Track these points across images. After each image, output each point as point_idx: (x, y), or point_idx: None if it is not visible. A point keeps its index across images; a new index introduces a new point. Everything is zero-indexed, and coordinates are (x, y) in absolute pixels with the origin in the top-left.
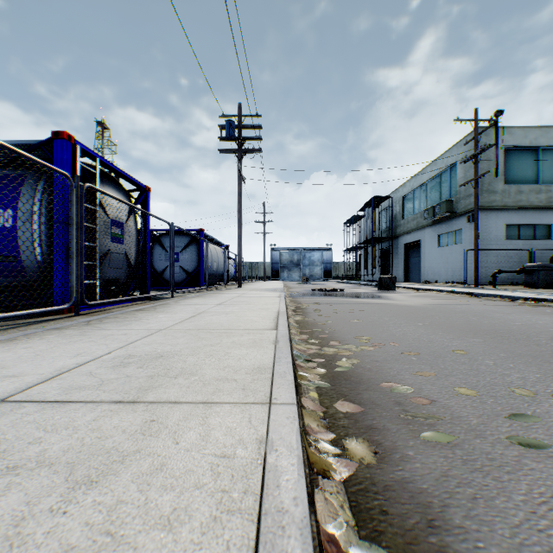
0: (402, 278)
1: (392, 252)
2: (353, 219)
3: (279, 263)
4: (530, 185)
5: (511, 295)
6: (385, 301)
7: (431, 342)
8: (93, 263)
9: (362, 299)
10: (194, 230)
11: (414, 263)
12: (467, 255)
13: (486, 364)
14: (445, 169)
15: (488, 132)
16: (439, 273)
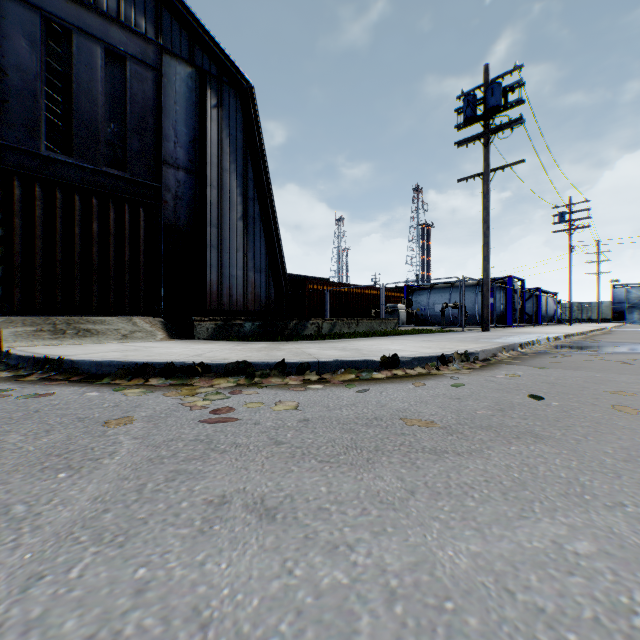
0: None
1: None
2: None
3: (623, 303)
4: None
5: None
6: None
7: None
8: (514, 312)
9: None
10: (533, 288)
11: None
12: None
13: None
14: None
15: None
16: None
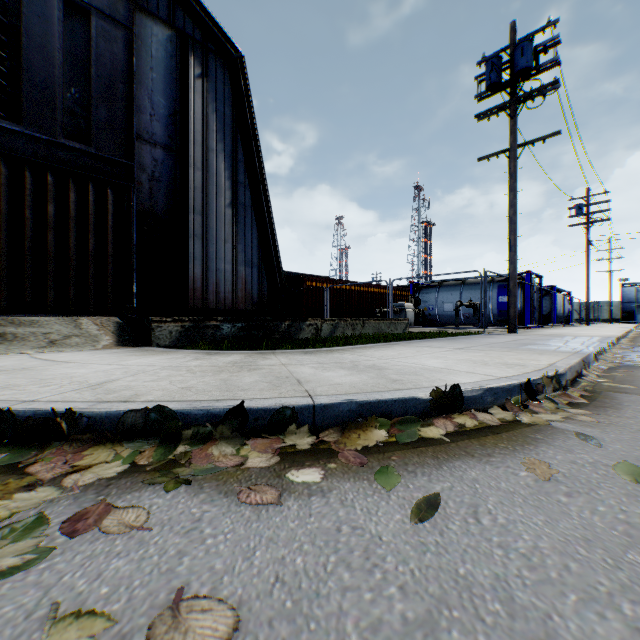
0: None
1: None
2: None
3: (633, 302)
4: None
5: None
6: None
7: None
8: (533, 312)
9: None
10: (548, 286)
11: None
12: None
13: None
14: None
15: None
16: None
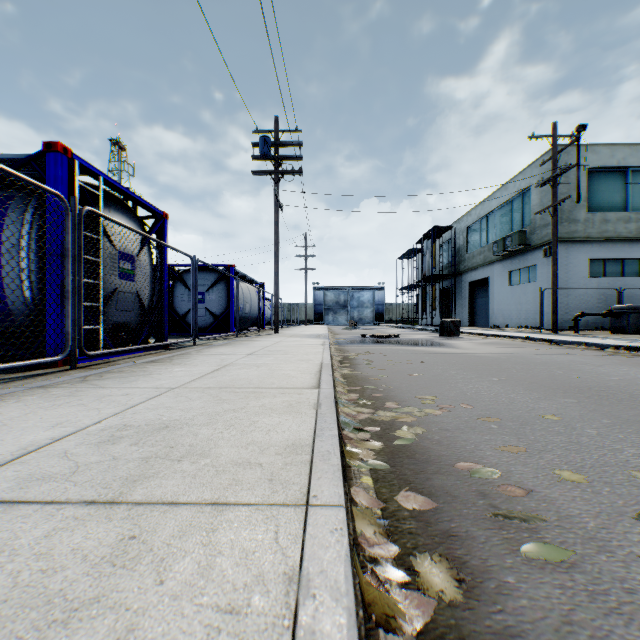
0: (466, 322)
1: (455, 292)
2: (409, 253)
3: (323, 305)
4: (617, 213)
5: (598, 342)
6: (449, 349)
7: (512, 403)
8: (96, 304)
9: (421, 347)
10: (223, 265)
11: (480, 304)
12: (544, 295)
13: (587, 434)
14: (517, 195)
15: (568, 151)
16: (510, 316)
